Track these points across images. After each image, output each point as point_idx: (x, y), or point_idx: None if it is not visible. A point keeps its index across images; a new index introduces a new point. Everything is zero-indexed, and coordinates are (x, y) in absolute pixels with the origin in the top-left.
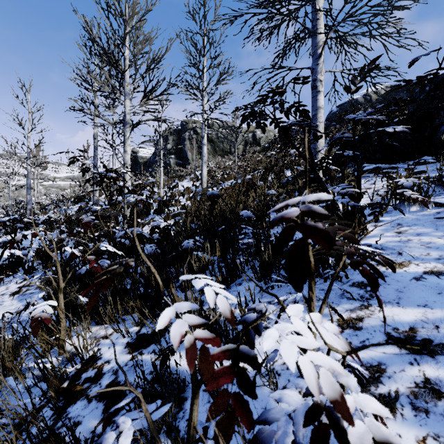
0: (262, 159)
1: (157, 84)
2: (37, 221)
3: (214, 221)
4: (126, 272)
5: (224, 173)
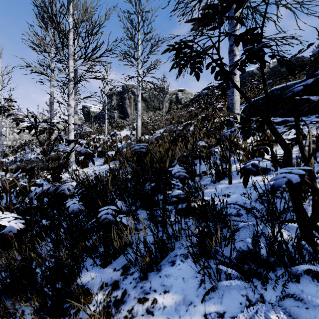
0: (183, 114)
1: (96, 47)
2: (7, 161)
3: (145, 169)
4: (52, 226)
5: (154, 124)
